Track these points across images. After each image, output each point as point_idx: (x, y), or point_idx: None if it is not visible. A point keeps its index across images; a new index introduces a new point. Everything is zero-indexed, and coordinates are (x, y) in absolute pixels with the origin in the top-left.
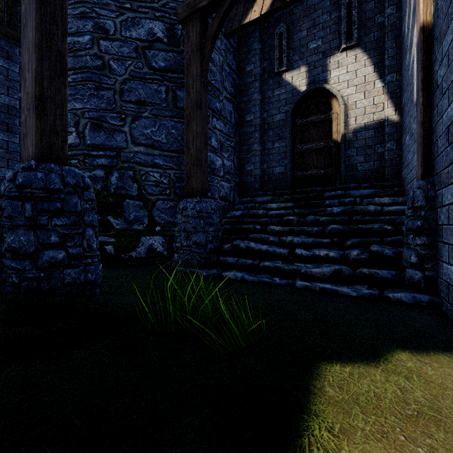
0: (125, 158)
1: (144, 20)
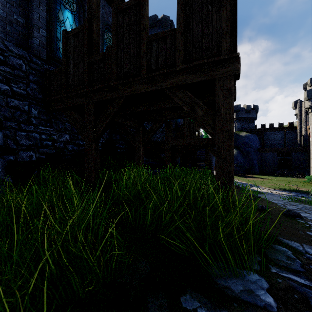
0: None
1: None
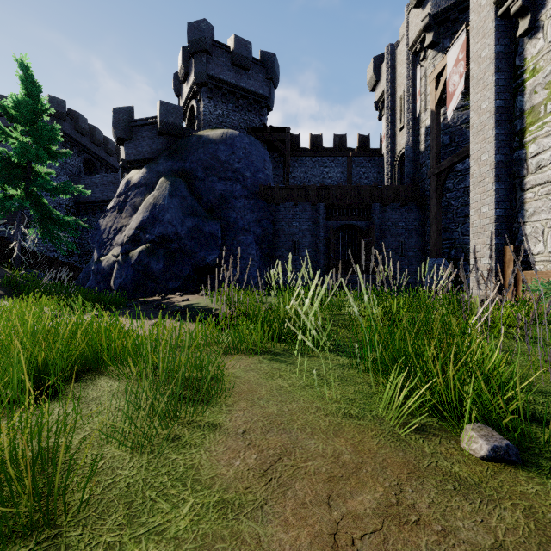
0: (458, 243)
1: (468, 177)
